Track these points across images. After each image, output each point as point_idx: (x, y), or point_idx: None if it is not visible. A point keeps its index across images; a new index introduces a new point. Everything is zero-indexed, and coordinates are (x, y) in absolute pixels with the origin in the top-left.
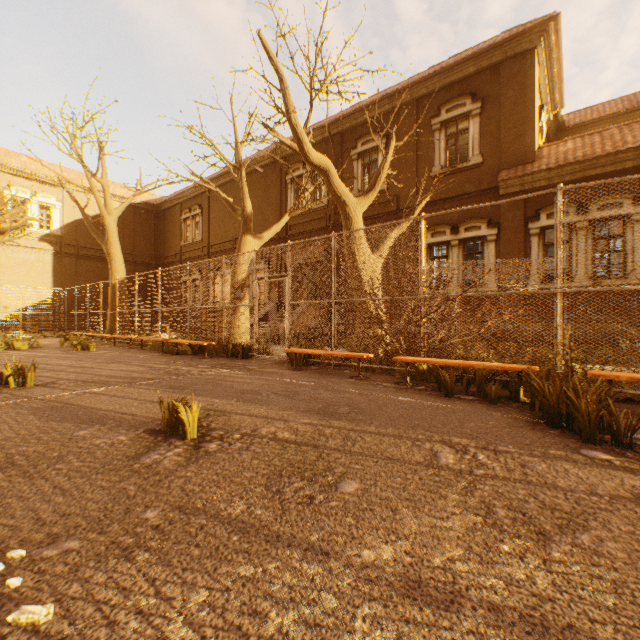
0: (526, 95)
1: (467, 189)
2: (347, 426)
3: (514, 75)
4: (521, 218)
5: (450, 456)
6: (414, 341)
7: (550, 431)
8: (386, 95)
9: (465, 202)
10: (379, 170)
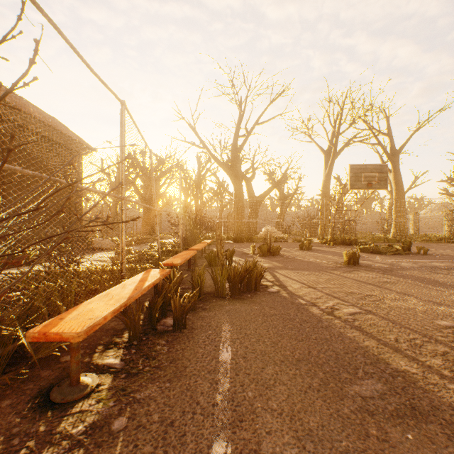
0: None
1: None
2: (399, 356)
3: None
4: None
5: (346, 310)
6: None
7: (249, 295)
8: None
9: None
10: None
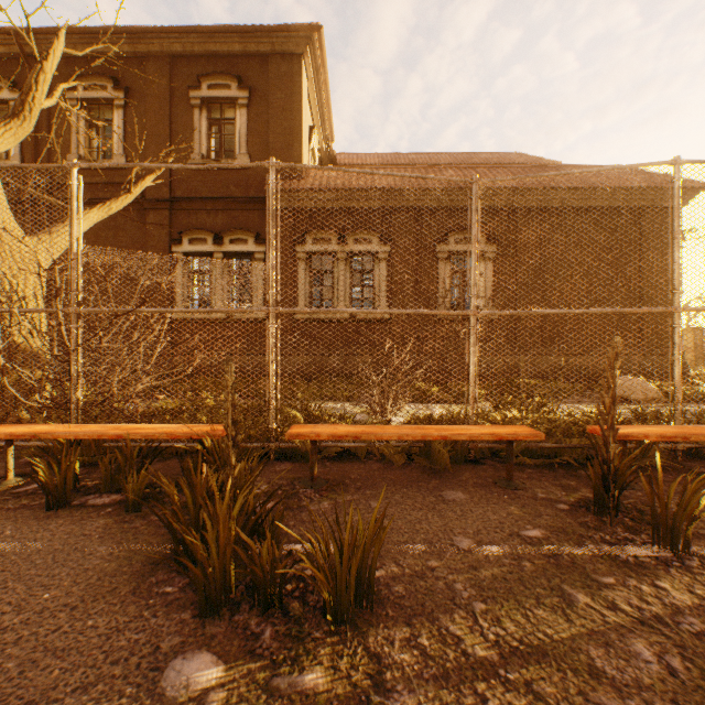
0: (295, 103)
1: (234, 192)
2: None
3: (283, 76)
4: (290, 239)
5: None
6: (63, 390)
7: (168, 587)
8: (122, 27)
9: (232, 208)
10: (29, 82)
